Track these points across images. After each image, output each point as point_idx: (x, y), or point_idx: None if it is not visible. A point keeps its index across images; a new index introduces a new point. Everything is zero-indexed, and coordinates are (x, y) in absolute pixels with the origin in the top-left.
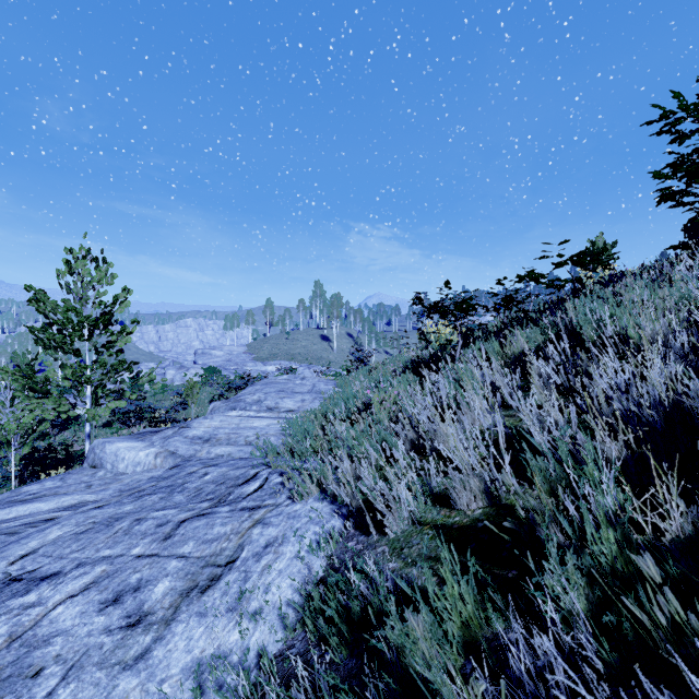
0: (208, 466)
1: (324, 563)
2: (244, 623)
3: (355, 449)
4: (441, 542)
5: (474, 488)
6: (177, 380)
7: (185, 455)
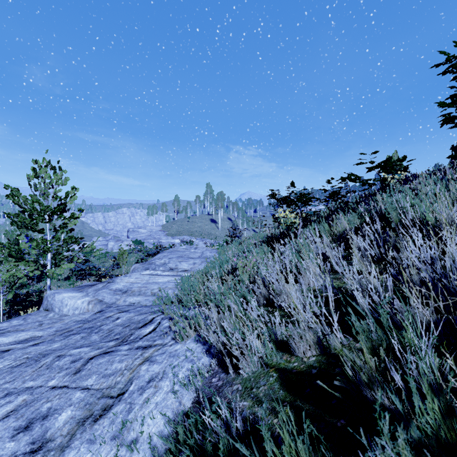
0: (121, 312)
1: (192, 396)
2: (120, 453)
3: (222, 302)
4: (283, 385)
5: (309, 340)
6: (115, 249)
7: (109, 303)
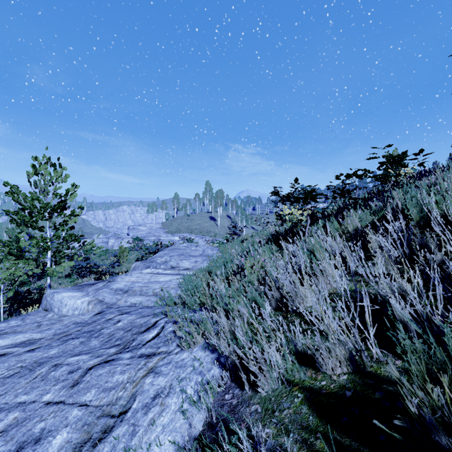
0: (122, 314)
1: (204, 416)
2: None
3: (231, 306)
4: (311, 409)
5: (339, 355)
6: (115, 246)
7: (109, 303)
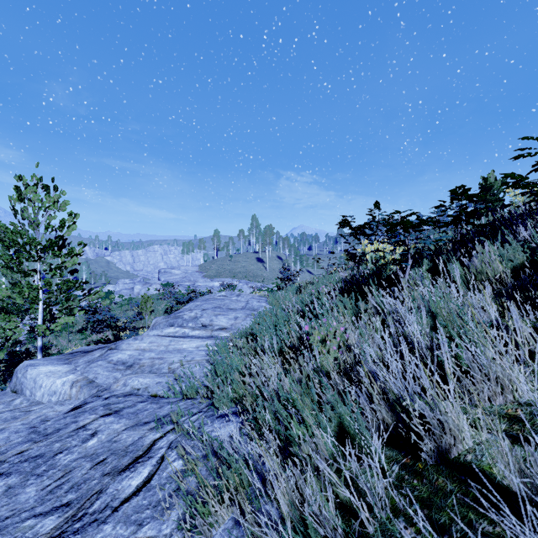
0: (107, 414)
1: None
2: None
3: (292, 432)
4: None
5: None
6: (142, 293)
7: (102, 385)
